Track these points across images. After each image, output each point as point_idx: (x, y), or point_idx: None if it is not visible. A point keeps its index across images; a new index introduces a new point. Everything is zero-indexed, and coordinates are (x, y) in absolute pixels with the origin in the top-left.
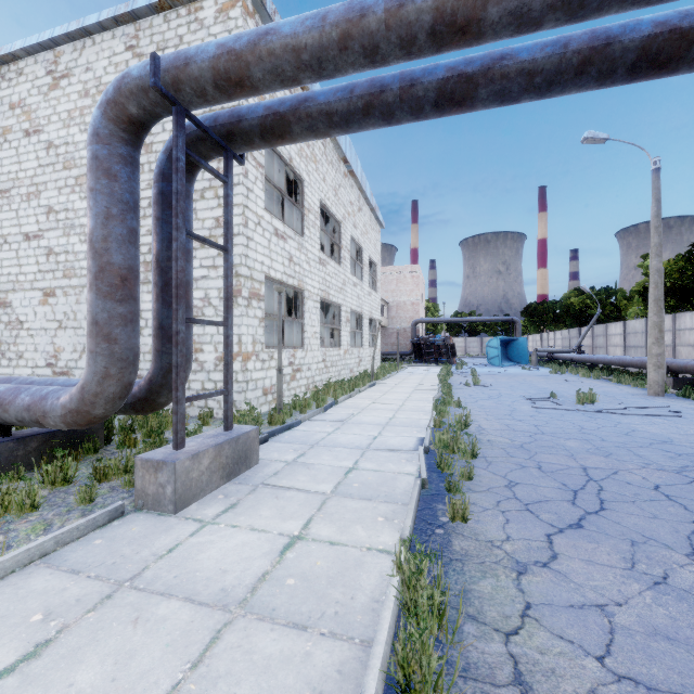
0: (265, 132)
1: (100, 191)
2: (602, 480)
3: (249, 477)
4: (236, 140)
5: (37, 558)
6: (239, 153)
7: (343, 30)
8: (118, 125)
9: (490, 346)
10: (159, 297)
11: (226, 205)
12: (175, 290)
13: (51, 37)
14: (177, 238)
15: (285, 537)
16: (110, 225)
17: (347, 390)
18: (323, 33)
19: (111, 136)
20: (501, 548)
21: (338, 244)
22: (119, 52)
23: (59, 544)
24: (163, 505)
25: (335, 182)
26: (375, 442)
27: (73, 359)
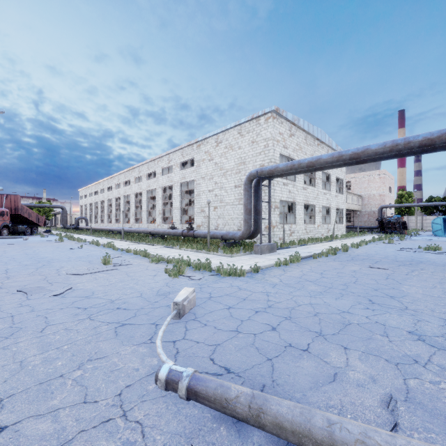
0: (277, 176)
1: (246, 194)
2: (365, 259)
3: (274, 253)
4: (271, 178)
5: (243, 255)
6: (272, 179)
7: (290, 167)
8: (249, 181)
9: (434, 223)
10: (254, 213)
11: (269, 192)
12: (260, 213)
13: (217, 133)
14: (260, 203)
15: (280, 257)
16: (248, 201)
17: (314, 241)
18: (287, 168)
19: (248, 184)
20: (319, 261)
21: (314, 178)
22: (236, 135)
23: (245, 254)
24: (258, 253)
25: (312, 151)
26: (310, 252)
27: (222, 227)
